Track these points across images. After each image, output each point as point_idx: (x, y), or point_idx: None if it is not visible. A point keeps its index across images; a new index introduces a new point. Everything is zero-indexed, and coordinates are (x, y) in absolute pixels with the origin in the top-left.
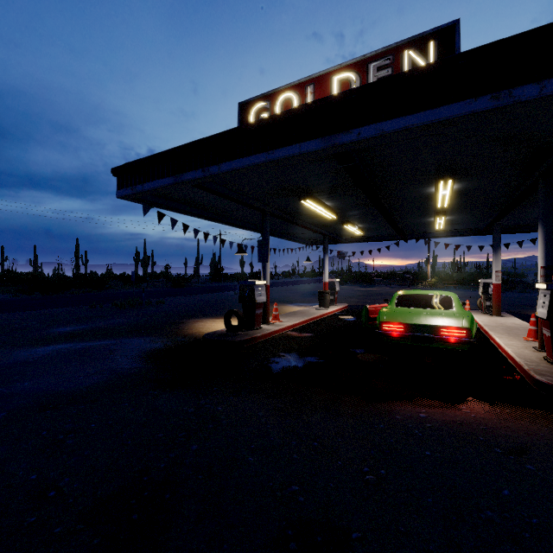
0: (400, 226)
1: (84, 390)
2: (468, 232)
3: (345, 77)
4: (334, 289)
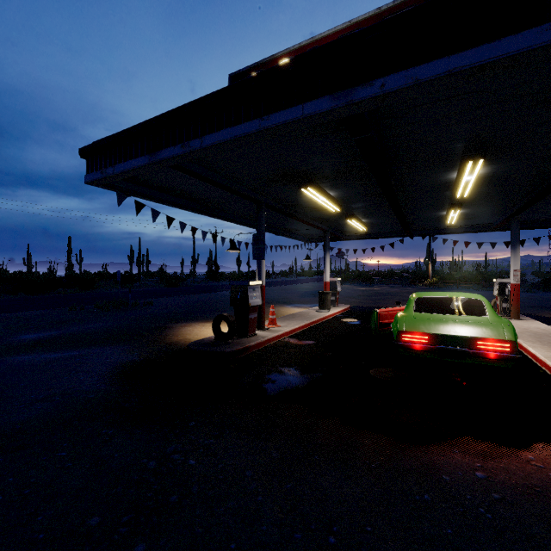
0: (408, 221)
1: (17, 426)
2: (480, 227)
3: None
4: (336, 290)
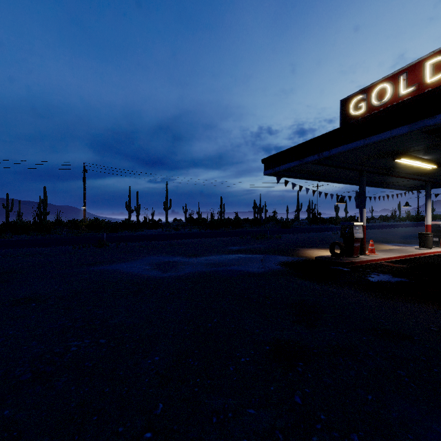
0: None
1: (260, 273)
2: None
3: (438, 60)
4: (439, 232)
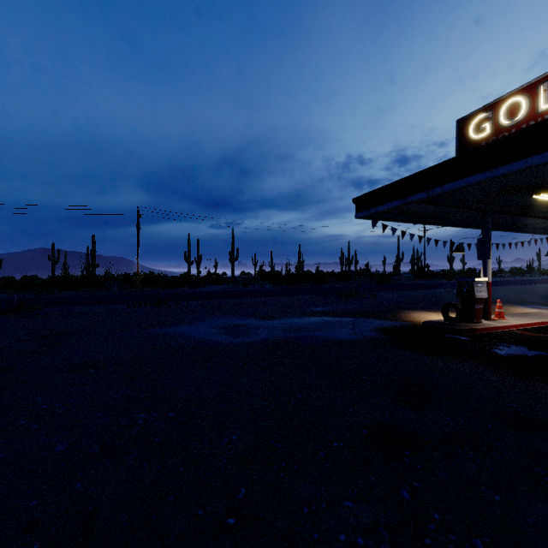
0: None
1: (352, 340)
2: None
3: None
4: None
